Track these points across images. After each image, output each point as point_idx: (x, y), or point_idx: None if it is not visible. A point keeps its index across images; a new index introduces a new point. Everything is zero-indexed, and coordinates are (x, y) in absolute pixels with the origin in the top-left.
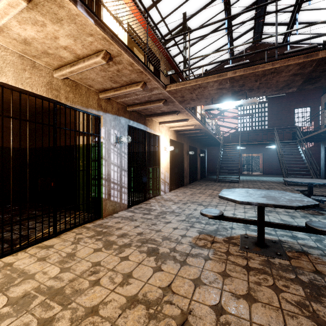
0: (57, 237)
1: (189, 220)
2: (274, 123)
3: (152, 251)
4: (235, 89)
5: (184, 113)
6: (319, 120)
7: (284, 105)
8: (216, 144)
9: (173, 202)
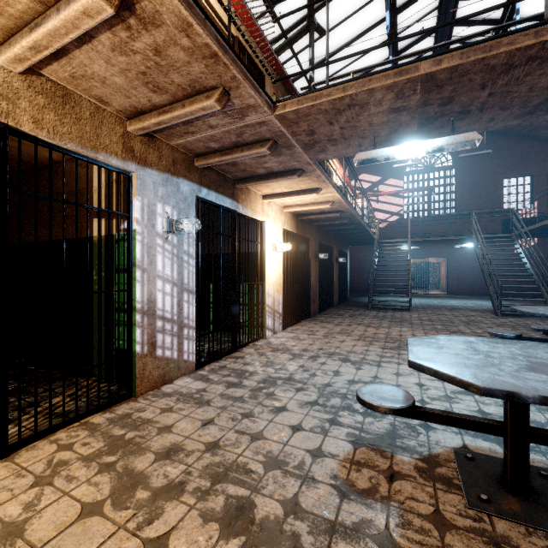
0: (8, 458)
1: (327, 402)
2: (467, 203)
3: (235, 515)
4: (429, 111)
5: (312, 176)
6: (547, 199)
7: (486, 172)
8: (367, 242)
9: (291, 354)
